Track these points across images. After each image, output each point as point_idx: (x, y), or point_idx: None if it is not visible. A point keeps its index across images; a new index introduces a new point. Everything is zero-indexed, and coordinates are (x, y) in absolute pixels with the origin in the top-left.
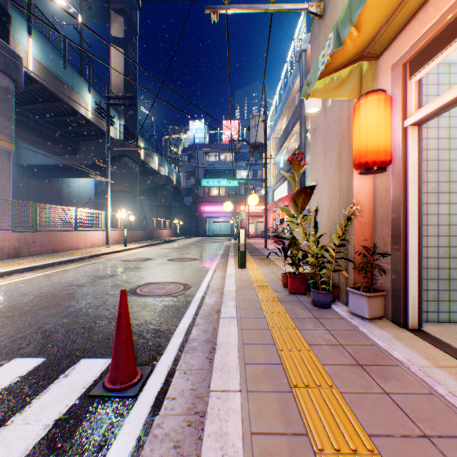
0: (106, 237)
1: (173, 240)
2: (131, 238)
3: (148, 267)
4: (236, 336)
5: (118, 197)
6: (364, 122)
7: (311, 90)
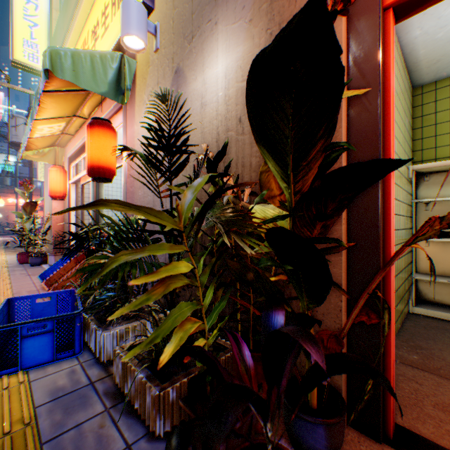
0: None
1: None
2: None
3: None
4: None
5: None
6: (52, 178)
7: (26, 155)
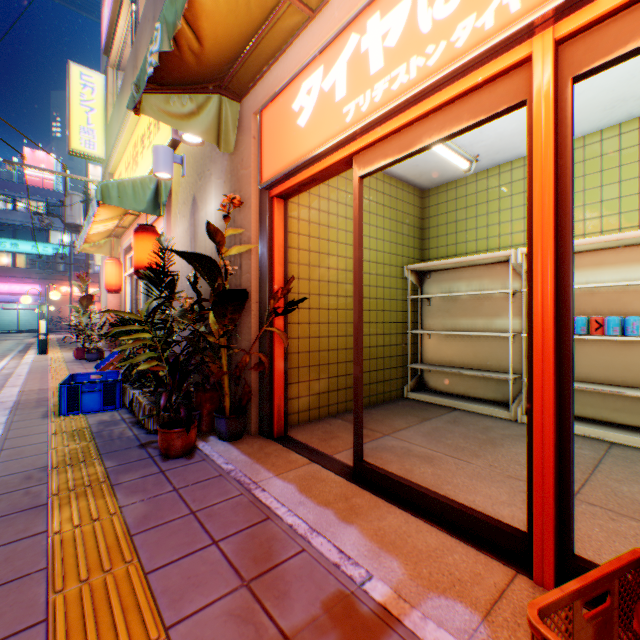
0: None
1: None
2: None
3: None
4: (29, 370)
5: None
6: (108, 271)
7: (83, 248)
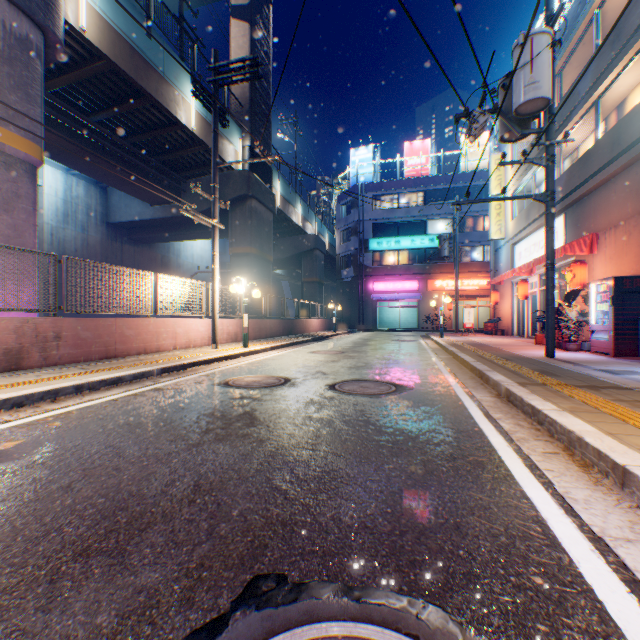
0: (212, 329)
1: (326, 337)
2: (258, 332)
3: (279, 417)
4: None
5: (241, 265)
6: None
7: None
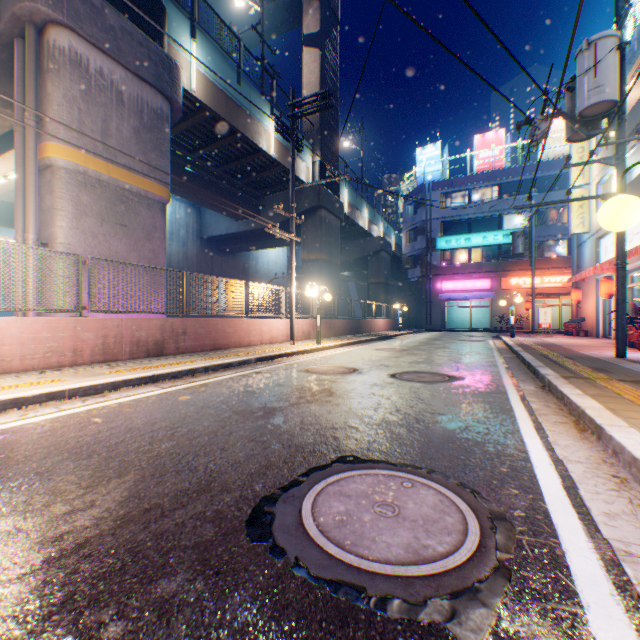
0: (290, 328)
1: (391, 336)
2: (327, 331)
3: (350, 392)
4: None
5: (312, 270)
6: None
7: None
